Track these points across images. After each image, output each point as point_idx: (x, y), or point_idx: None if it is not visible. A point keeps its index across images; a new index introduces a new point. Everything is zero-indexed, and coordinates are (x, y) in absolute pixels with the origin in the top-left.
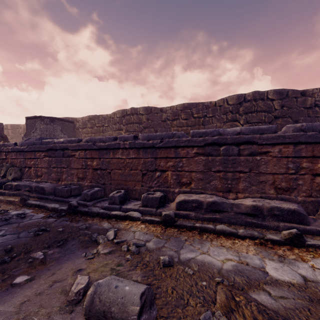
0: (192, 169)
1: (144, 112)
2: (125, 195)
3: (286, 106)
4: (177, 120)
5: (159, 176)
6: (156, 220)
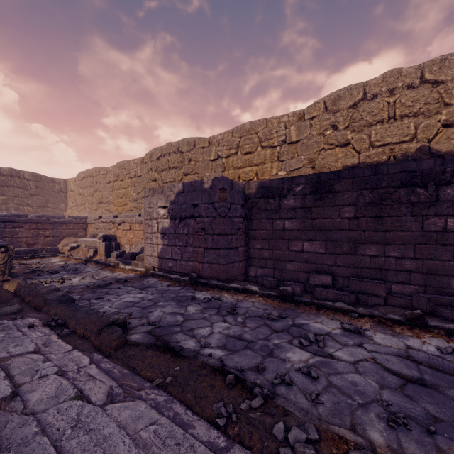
0: None
1: None
2: None
3: (40, 188)
4: None
5: None
6: None
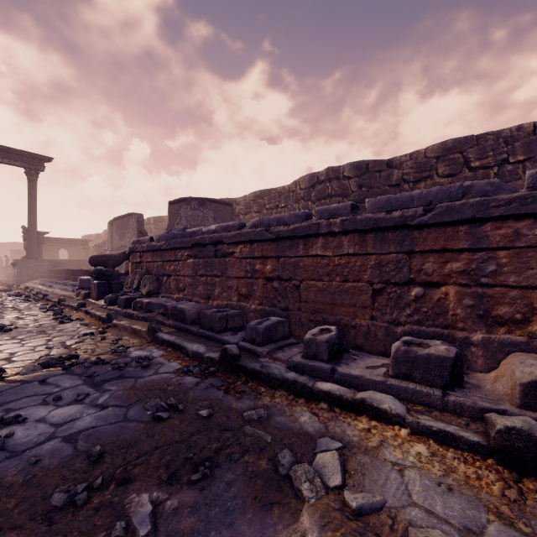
0: (533, 281)
1: (352, 173)
2: (341, 340)
3: None
4: (428, 180)
5: (419, 297)
6: (469, 440)
